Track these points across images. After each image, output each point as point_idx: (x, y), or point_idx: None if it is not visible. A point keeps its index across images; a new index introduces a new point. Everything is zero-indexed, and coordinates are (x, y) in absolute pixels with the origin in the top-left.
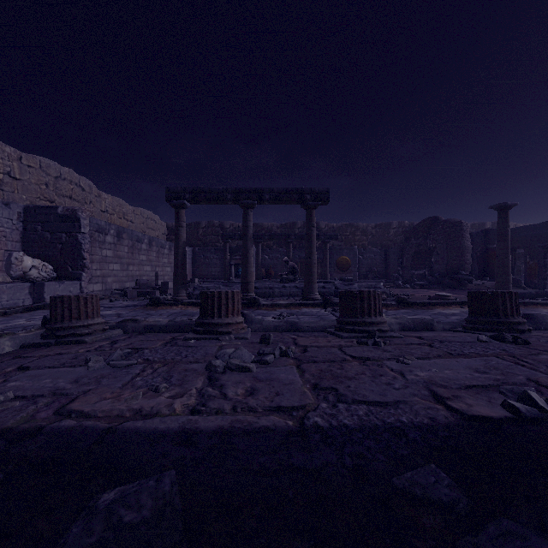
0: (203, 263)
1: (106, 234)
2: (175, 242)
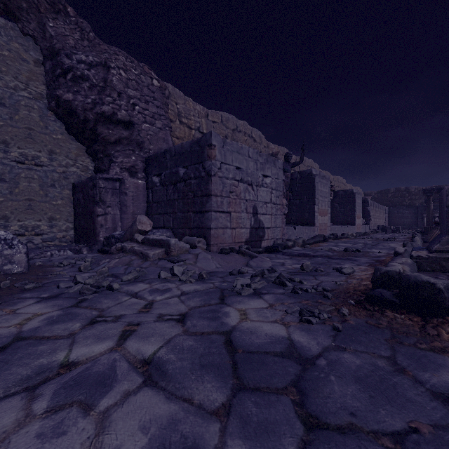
0: (396, 216)
1: (371, 206)
2: (428, 210)
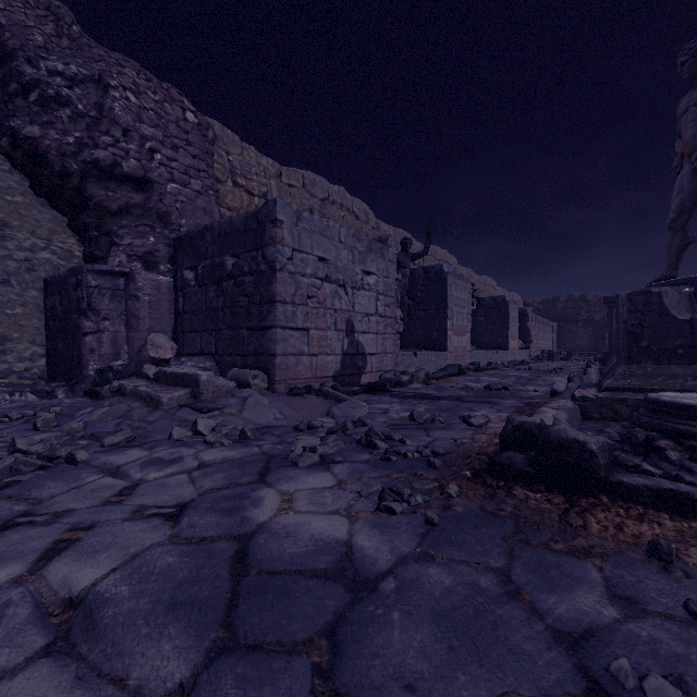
0: (568, 336)
1: (532, 321)
2: (610, 327)
